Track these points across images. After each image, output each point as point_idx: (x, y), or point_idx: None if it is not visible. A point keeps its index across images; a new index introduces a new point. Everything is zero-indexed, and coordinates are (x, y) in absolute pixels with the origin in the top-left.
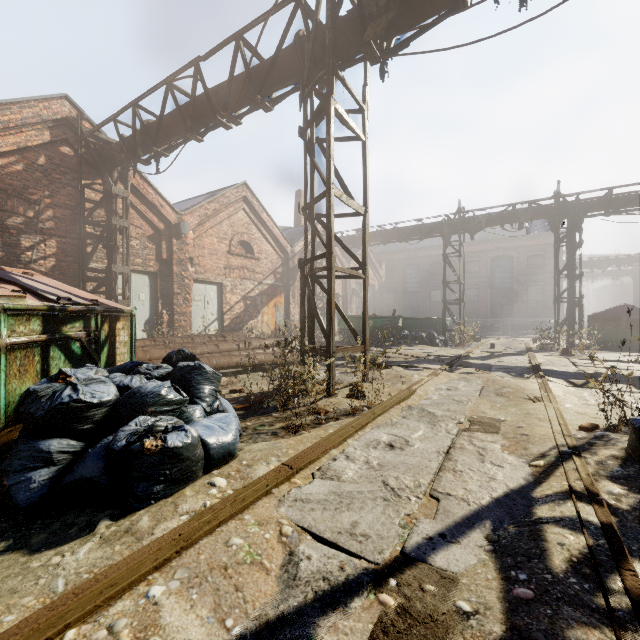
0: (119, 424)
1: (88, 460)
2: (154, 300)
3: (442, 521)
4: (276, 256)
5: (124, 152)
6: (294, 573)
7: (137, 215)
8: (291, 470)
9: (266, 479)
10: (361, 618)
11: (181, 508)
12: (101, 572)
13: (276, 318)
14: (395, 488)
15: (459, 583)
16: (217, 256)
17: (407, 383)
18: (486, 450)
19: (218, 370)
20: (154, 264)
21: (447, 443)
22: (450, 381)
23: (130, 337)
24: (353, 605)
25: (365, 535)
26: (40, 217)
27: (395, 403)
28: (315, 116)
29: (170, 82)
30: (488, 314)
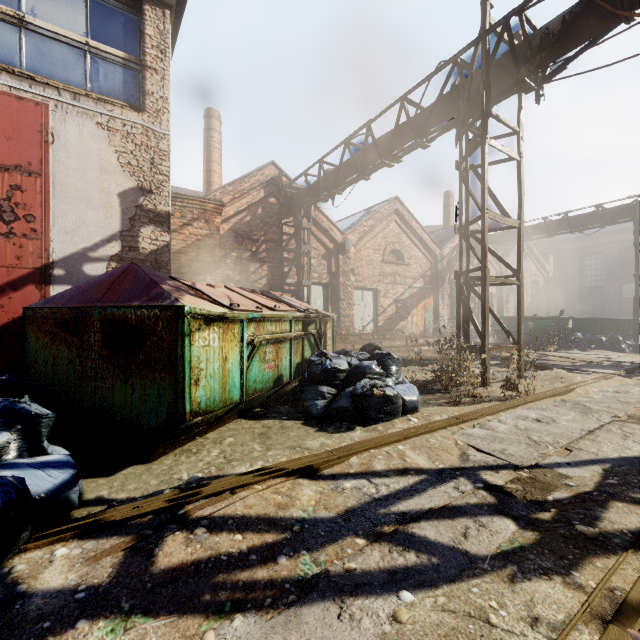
0: (352, 382)
1: (343, 398)
2: (326, 305)
3: (570, 459)
4: (425, 260)
5: (311, 196)
6: (466, 458)
7: (314, 240)
8: (458, 420)
9: (442, 421)
10: (505, 475)
11: (396, 426)
12: (373, 437)
13: (425, 319)
14: (536, 440)
15: (571, 478)
16: (373, 266)
17: (566, 383)
18: (633, 434)
19: None
20: (326, 277)
21: (594, 426)
22: (622, 385)
23: (332, 334)
24: (501, 471)
25: (510, 454)
26: (259, 250)
27: (548, 395)
28: (470, 152)
29: (347, 141)
30: None
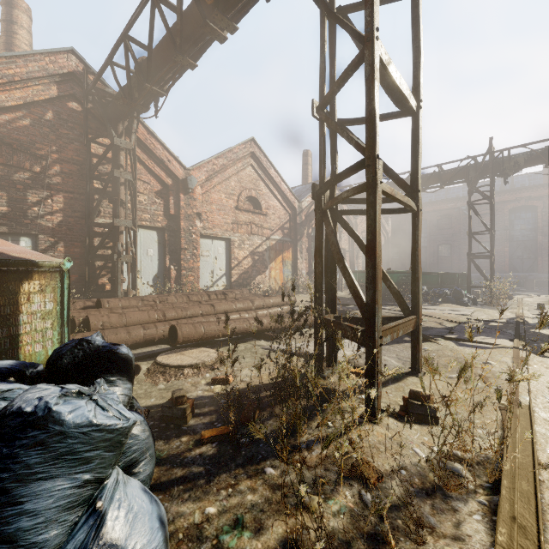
0: None
1: None
2: (162, 255)
3: None
4: (283, 212)
5: (121, 97)
6: None
7: (145, 171)
8: None
9: None
10: None
11: None
12: None
13: (283, 273)
14: None
15: None
16: (225, 212)
17: (496, 383)
18: None
19: (208, 339)
20: (162, 219)
21: None
22: None
23: (60, 303)
24: None
25: None
26: (47, 172)
27: (537, 466)
28: None
29: None
30: (506, 268)
